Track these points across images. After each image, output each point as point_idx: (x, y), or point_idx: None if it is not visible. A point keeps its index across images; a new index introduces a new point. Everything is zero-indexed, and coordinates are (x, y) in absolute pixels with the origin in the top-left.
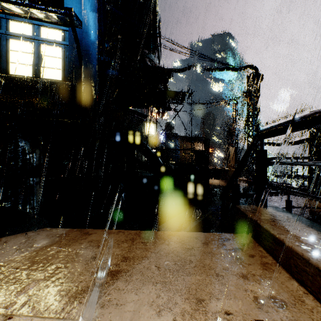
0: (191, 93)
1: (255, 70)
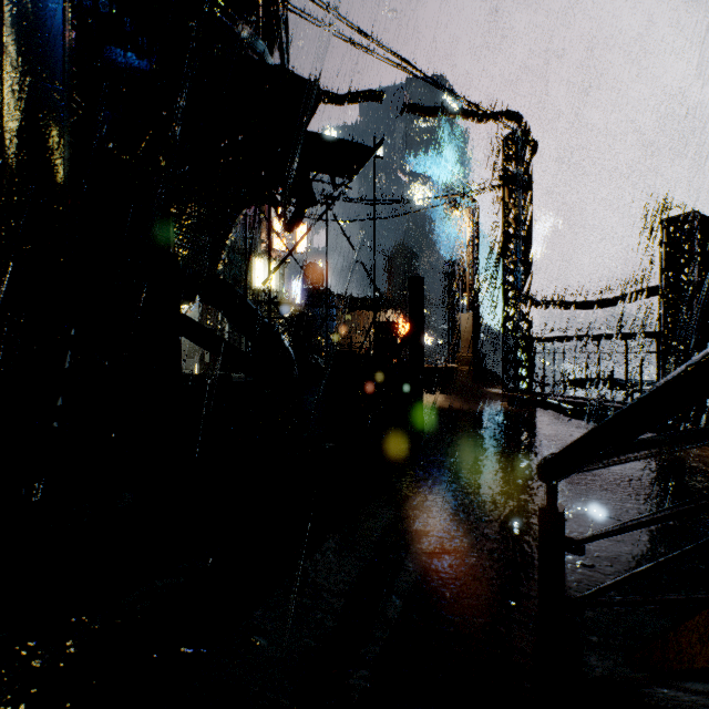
0: (374, 147)
1: (522, 126)
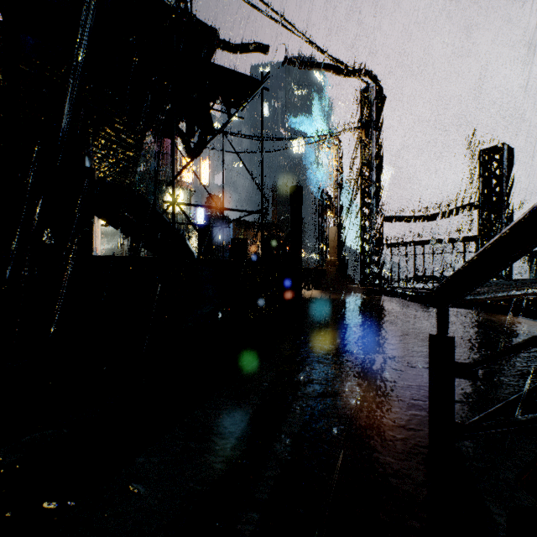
0: (262, 80)
1: (375, 82)
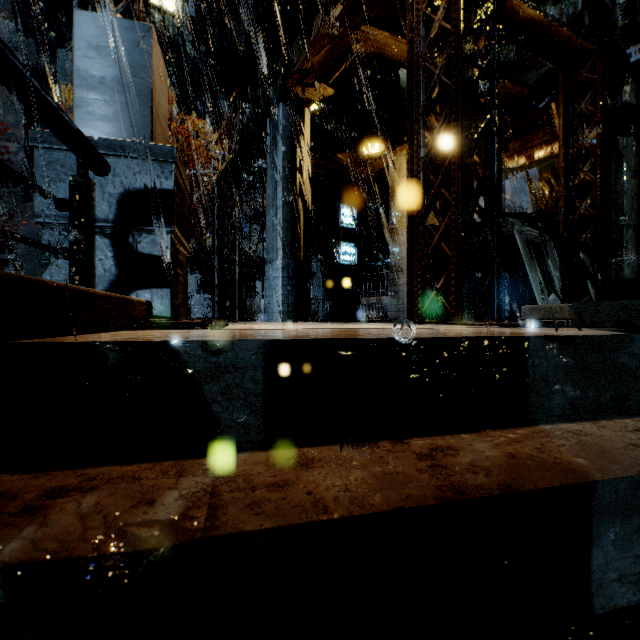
0: None
1: None
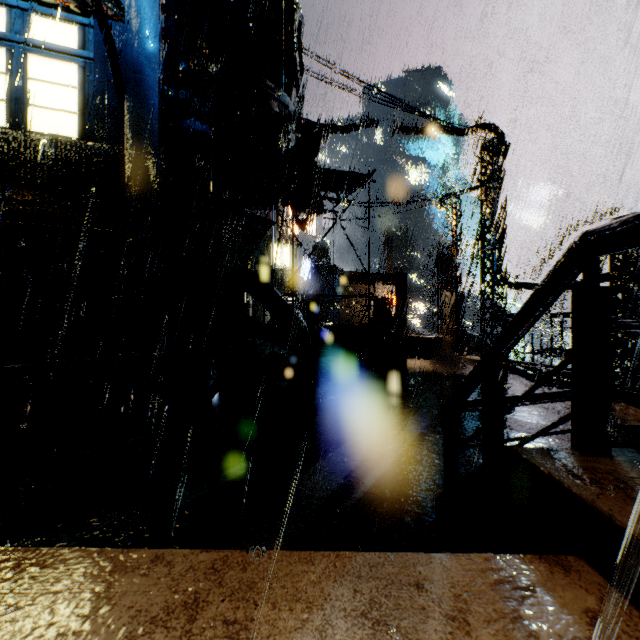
0: (369, 175)
1: (497, 134)
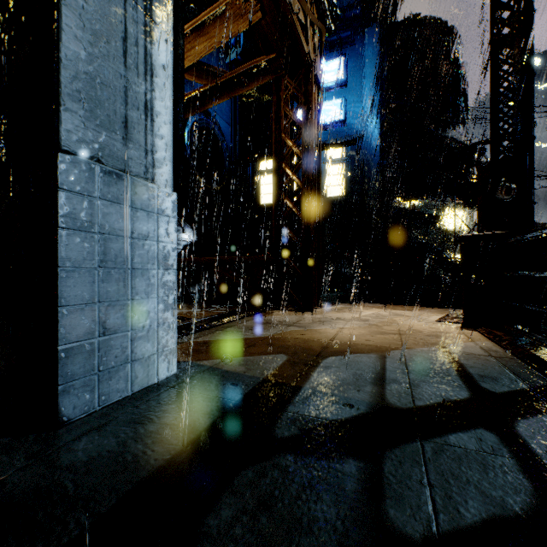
0: None
1: None
